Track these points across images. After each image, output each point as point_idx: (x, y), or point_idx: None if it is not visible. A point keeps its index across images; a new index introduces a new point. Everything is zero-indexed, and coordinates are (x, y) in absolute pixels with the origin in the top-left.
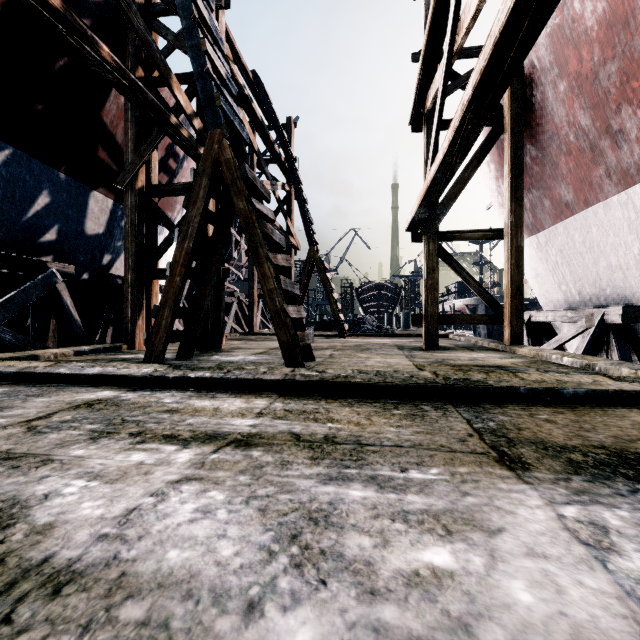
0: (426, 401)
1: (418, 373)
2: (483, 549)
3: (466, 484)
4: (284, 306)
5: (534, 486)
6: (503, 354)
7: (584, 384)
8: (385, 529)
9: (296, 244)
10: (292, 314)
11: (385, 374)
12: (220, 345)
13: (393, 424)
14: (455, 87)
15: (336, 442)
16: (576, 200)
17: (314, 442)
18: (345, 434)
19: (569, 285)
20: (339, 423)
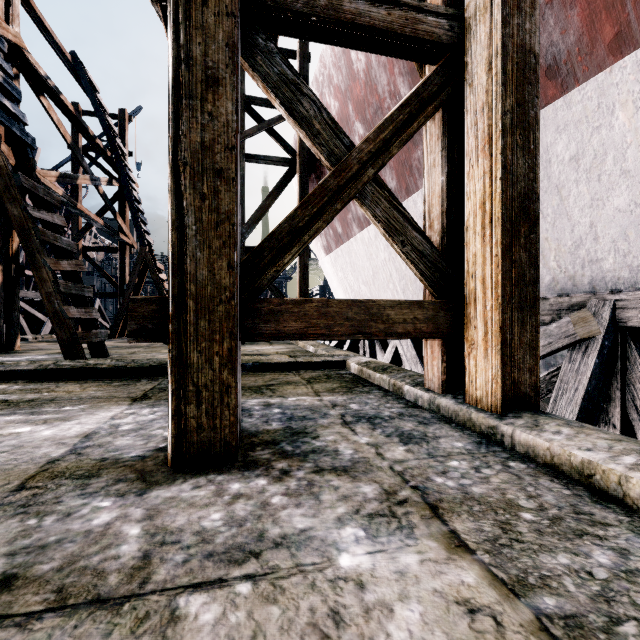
0: (152, 377)
1: (165, 359)
2: (53, 425)
3: (92, 408)
4: (63, 308)
5: (132, 405)
6: (287, 346)
7: (262, 360)
8: (7, 426)
9: (130, 242)
10: (74, 315)
11: (137, 361)
12: (12, 347)
13: (98, 390)
14: (258, 130)
15: (34, 401)
16: (343, 233)
17: (16, 402)
18: (49, 397)
19: (350, 294)
20: (55, 392)
